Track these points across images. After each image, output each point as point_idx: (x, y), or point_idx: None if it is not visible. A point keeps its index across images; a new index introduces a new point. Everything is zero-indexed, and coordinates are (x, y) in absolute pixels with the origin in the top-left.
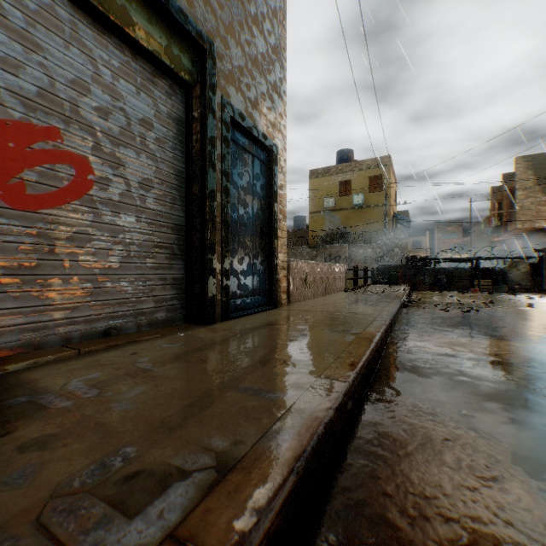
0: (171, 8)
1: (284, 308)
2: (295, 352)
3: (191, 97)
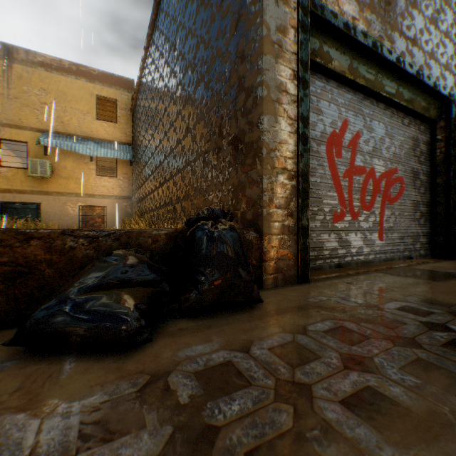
0: (439, 90)
1: None
2: None
3: (434, 128)
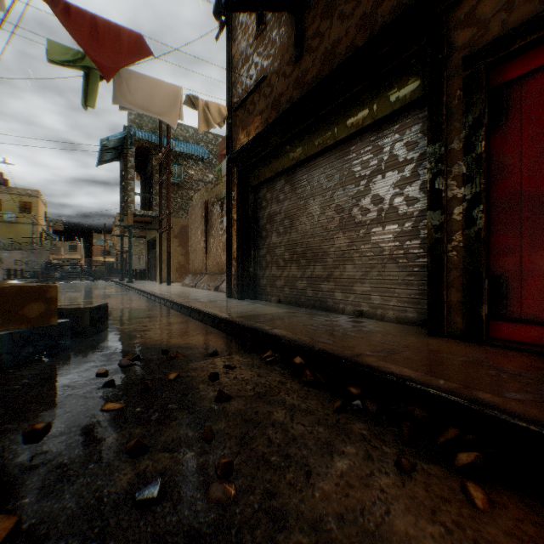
0: None
1: None
2: None
3: None
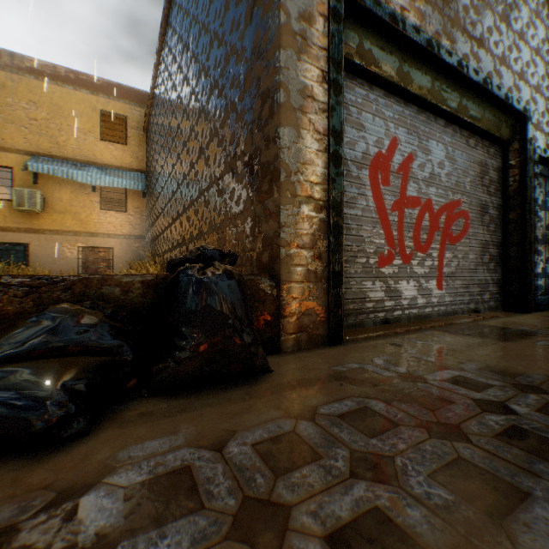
0: (512, 104)
1: None
2: None
3: (507, 151)
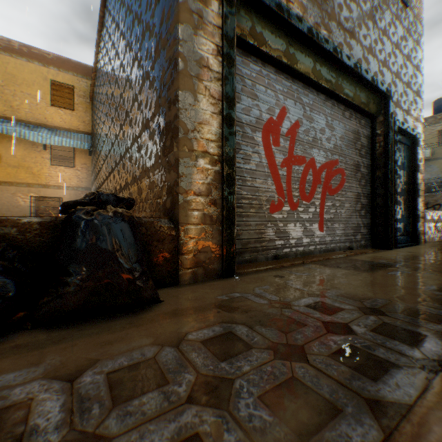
0: (377, 85)
1: (425, 245)
2: None
3: (375, 122)
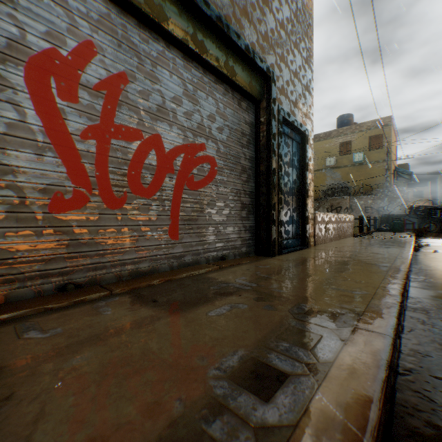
0: (255, 59)
1: (314, 248)
2: (350, 274)
3: (259, 108)
